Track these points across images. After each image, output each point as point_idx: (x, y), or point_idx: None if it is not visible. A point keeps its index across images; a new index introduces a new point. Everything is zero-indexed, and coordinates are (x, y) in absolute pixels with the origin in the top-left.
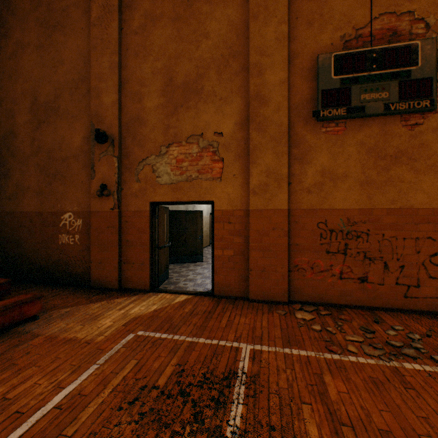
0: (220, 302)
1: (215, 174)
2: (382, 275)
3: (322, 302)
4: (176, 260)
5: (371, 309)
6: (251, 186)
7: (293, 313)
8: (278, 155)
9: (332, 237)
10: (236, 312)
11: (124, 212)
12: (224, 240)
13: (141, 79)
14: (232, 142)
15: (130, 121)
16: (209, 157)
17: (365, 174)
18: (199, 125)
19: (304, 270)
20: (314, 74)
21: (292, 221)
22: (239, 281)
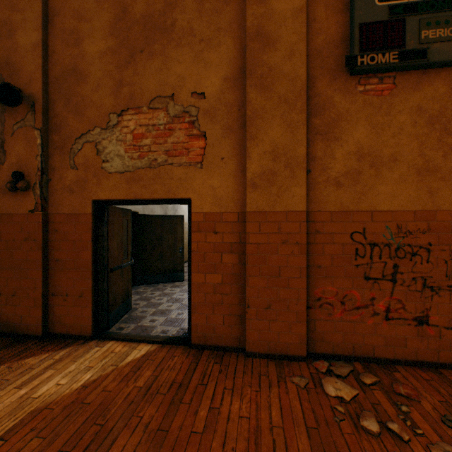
0: (200, 360)
1: (194, 156)
2: (451, 314)
3: (359, 356)
4: (149, 280)
5: (435, 367)
6: (249, 175)
7: (319, 381)
8: (292, 126)
9: (373, 254)
10: (225, 384)
11: (53, 216)
12: (206, 259)
13: (78, 9)
14: (219, 106)
15: (62, 75)
16: (184, 130)
17: (425, 157)
18: (168, 81)
19: (331, 306)
20: (346, 2)
21: (312, 230)
22: (231, 323)
